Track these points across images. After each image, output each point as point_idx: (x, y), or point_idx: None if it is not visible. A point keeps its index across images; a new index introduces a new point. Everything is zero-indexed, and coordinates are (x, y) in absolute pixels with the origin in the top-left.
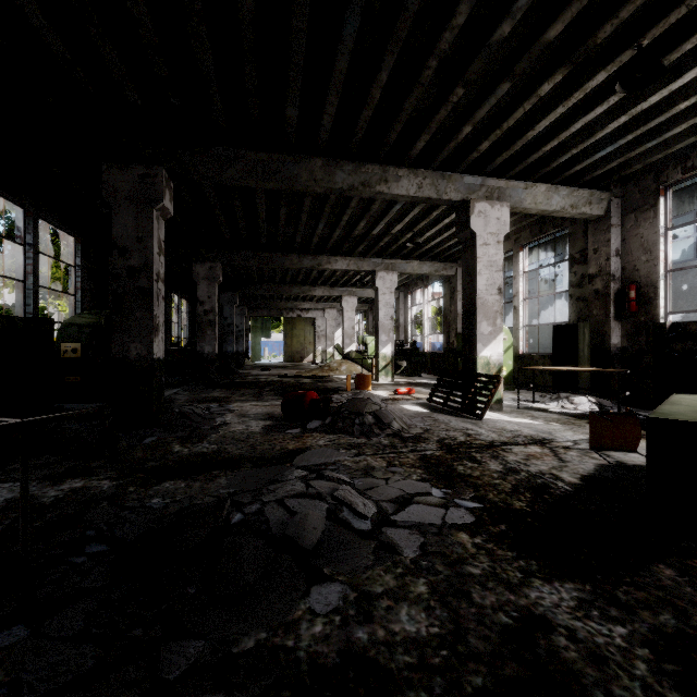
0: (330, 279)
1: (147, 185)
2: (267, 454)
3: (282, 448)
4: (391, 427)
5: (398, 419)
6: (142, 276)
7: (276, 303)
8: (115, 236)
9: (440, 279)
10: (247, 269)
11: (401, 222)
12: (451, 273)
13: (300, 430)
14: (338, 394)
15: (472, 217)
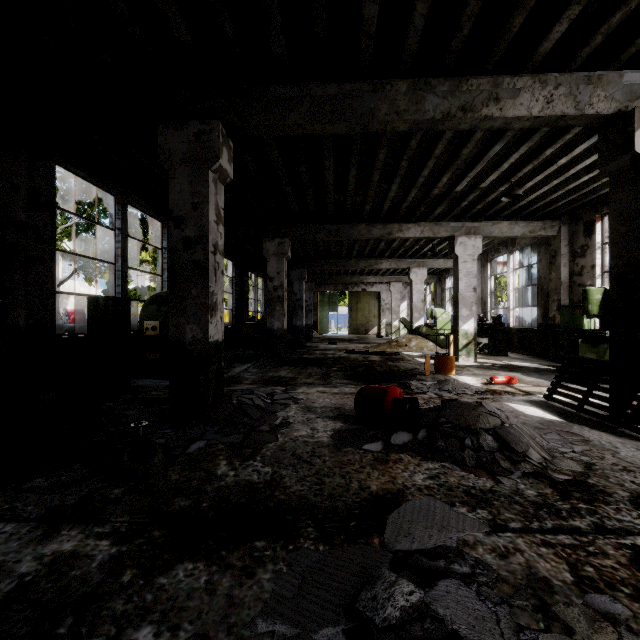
0: (398, 250)
1: (203, 143)
2: (339, 502)
3: (361, 486)
4: (528, 459)
5: (531, 442)
6: (197, 247)
7: (342, 278)
8: (171, 205)
9: (532, 242)
10: (315, 245)
11: (496, 171)
12: (551, 234)
13: (381, 446)
14: (416, 380)
15: (636, 133)
